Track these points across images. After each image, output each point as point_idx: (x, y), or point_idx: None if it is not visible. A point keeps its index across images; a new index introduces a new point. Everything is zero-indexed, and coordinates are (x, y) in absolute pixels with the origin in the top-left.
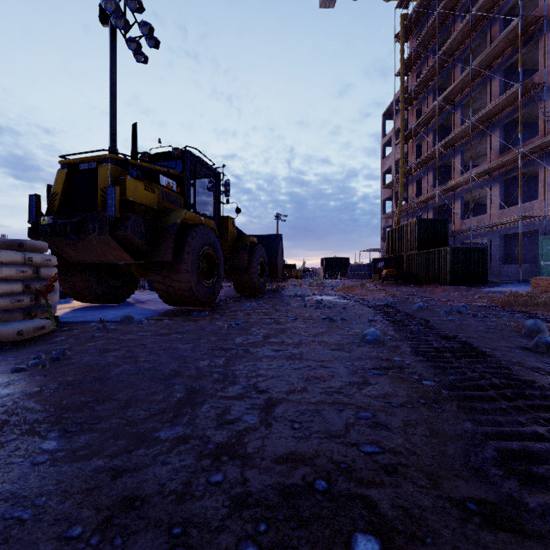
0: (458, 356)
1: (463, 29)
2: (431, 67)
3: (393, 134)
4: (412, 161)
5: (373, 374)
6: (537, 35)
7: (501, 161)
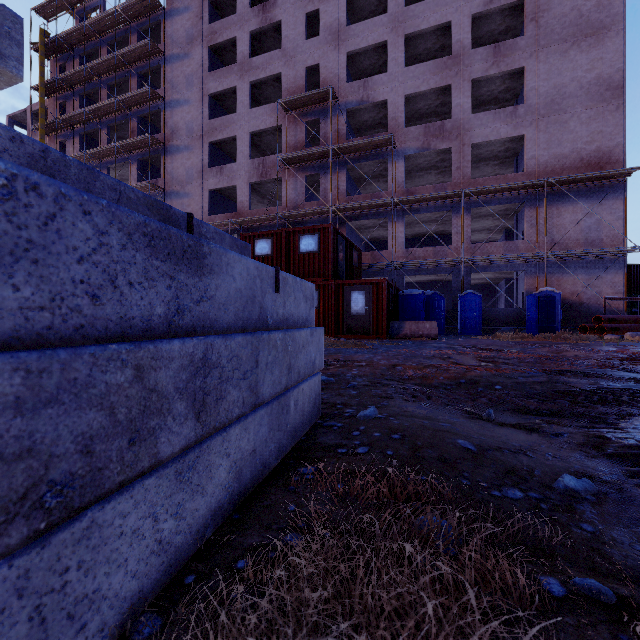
0: None
1: (110, 105)
2: (79, 114)
3: None
4: None
5: None
6: (161, 152)
7: None
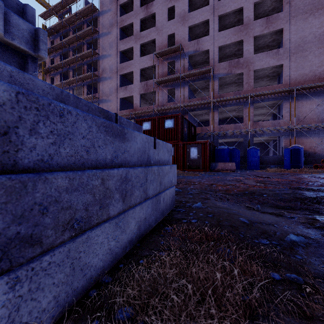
0: None
1: (74, 59)
2: (60, 64)
3: None
4: None
5: None
6: (97, 80)
7: None
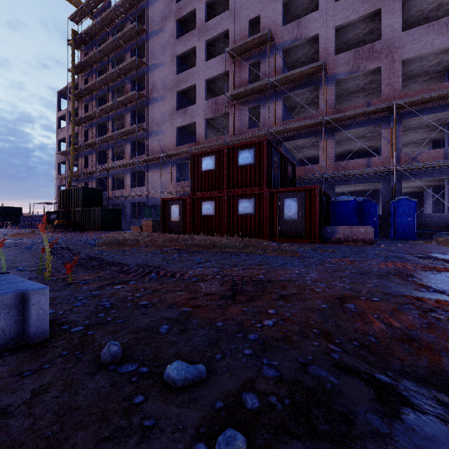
0: (59, 248)
1: (112, 74)
2: (94, 83)
3: (67, 113)
4: (82, 140)
5: (27, 253)
6: (145, 103)
7: (130, 162)
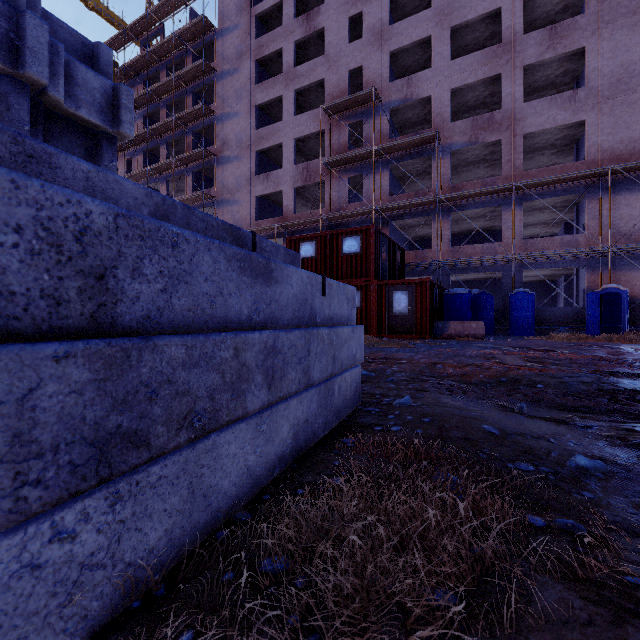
0: None
1: (169, 123)
2: (143, 133)
3: None
4: None
5: None
6: (213, 163)
7: None
